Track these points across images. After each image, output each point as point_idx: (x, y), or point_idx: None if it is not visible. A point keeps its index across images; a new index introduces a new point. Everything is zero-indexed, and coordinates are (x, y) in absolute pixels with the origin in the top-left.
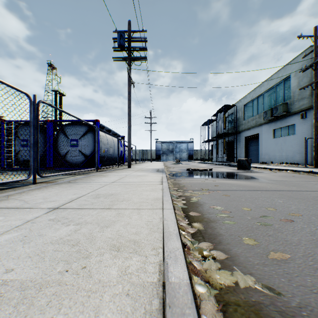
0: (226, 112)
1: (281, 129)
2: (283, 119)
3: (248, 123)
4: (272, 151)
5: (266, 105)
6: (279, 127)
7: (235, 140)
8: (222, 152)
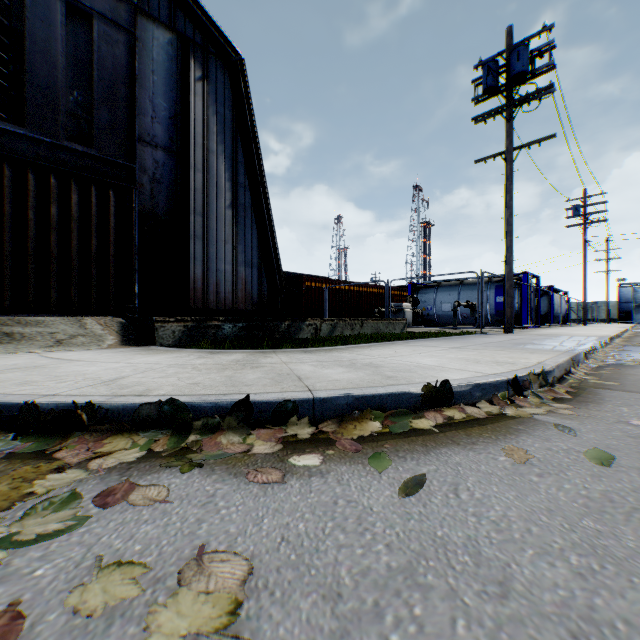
0: None
1: None
2: None
3: None
4: None
5: None
6: None
7: None
8: None
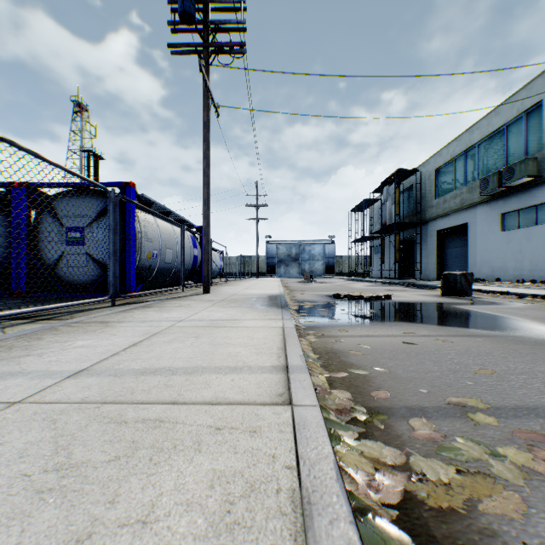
0: (400, 184)
1: (520, 212)
2: (524, 192)
3: (444, 205)
4: (497, 257)
5: (483, 166)
6: (515, 209)
7: (417, 238)
8: (390, 260)
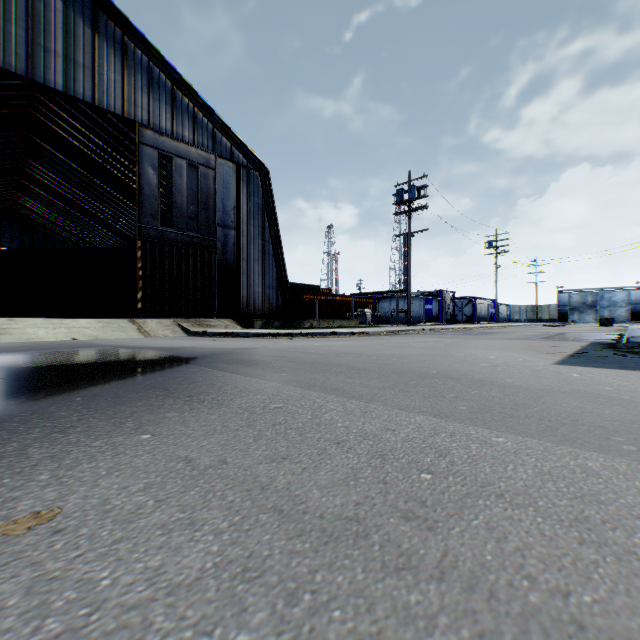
0: None
1: None
2: None
3: None
4: None
5: None
6: None
7: None
8: None
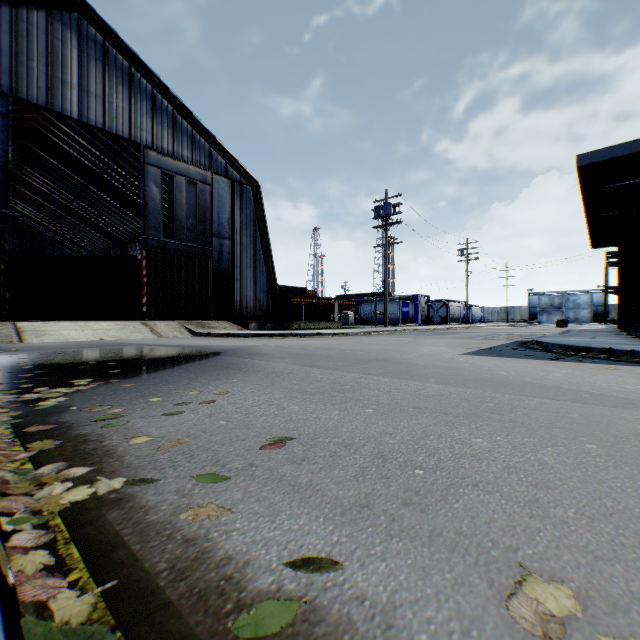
0: None
1: None
2: None
3: None
4: None
5: None
6: None
7: None
8: None
